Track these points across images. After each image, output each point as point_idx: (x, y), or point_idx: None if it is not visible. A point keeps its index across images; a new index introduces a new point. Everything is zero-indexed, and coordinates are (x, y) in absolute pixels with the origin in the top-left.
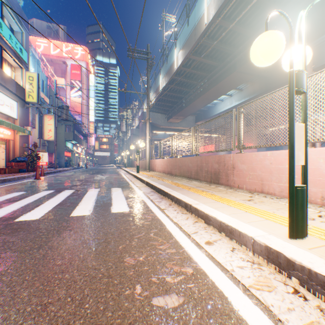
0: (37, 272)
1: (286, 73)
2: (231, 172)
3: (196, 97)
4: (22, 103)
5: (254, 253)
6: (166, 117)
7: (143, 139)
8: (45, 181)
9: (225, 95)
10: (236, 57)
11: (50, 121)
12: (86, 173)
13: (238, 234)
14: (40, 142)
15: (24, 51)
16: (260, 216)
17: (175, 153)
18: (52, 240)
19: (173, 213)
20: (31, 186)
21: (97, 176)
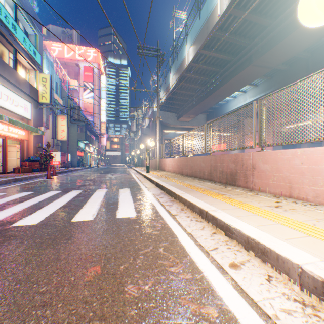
0: (12, 305)
1: (307, 65)
2: (250, 173)
3: (208, 94)
4: (36, 104)
5: (303, 288)
6: (176, 115)
7: (153, 138)
8: (55, 180)
9: (238, 92)
10: (251, 49)
11: (63, 122)
12: (96, 173)
13: (275, 257)
14: (54, 142)
15: (37, 53)
16: (299, 230)
17: (186, 152)
18: (43, 254)
19: (186, 220)
20: (41, 186)
21: (107, 176)
